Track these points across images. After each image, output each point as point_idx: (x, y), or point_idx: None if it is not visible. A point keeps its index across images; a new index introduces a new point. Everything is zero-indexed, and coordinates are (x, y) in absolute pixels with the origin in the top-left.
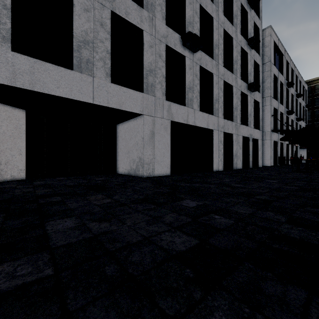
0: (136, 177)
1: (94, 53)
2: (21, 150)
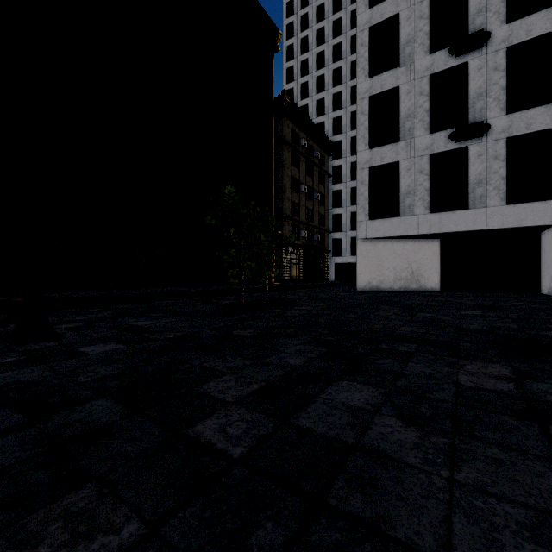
0: (548, 296)
1: (487, 186)
2: (437, 269)
